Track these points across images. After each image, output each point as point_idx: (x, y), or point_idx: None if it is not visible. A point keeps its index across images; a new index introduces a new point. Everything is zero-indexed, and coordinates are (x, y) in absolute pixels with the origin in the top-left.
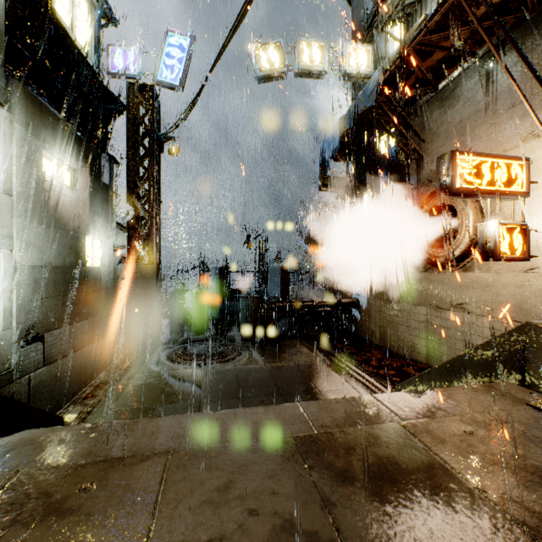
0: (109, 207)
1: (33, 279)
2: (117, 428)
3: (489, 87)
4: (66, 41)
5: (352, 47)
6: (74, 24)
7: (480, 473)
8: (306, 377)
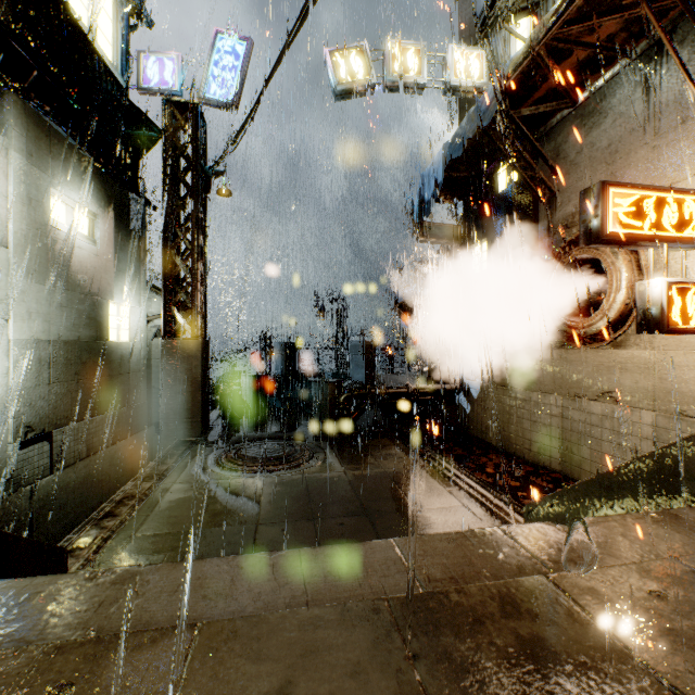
0: (141, 263)
1: (37, 357)
2: (124, 579)
3: (649, 97)
4: (83, 46)
5: (460, 51)
6: (95, 24)
7: (690, 672)
8: (399, 490)
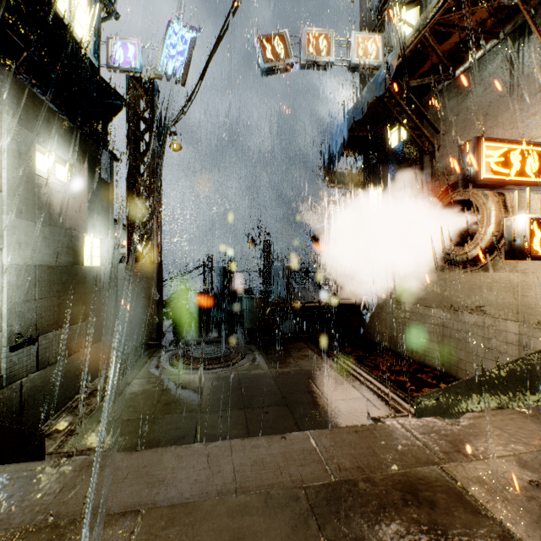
0: (109, 204)
1: (25, 279)
2: (83, 467)
3: (513, 70)
4: (63, 33)
5: (361, 36)
6: (73, 16)
7: None
8: (313, 384)
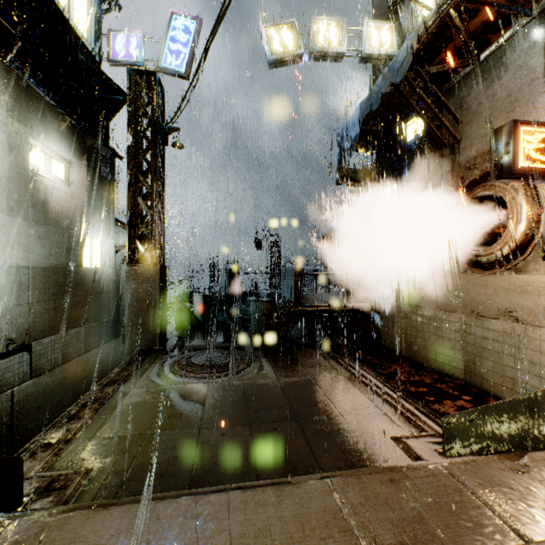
0: (110, 203)
1: (17, 281)
2: (28, 536)
3: None
4: (61, 23)
5: (374, 25)
6: (71, 6)
7: None
8: (325, 396)
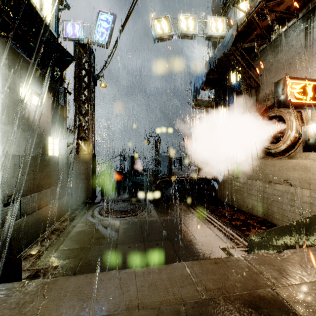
0: (64, 119)
1: (13, 163)
2: (38, 287)
3: (307, 37)
4: (36, 17)
5: (213, 18)
6: (42, 7)
7: None
8: (185, 227)
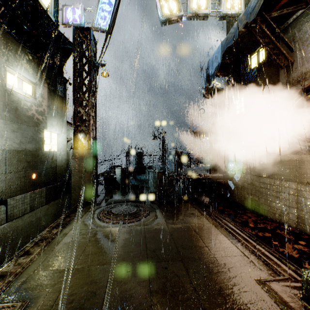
0: (63, 111)
1: None
2: None
3: None
4: None
5: None
6: None
7: None
8: (200, 240)
